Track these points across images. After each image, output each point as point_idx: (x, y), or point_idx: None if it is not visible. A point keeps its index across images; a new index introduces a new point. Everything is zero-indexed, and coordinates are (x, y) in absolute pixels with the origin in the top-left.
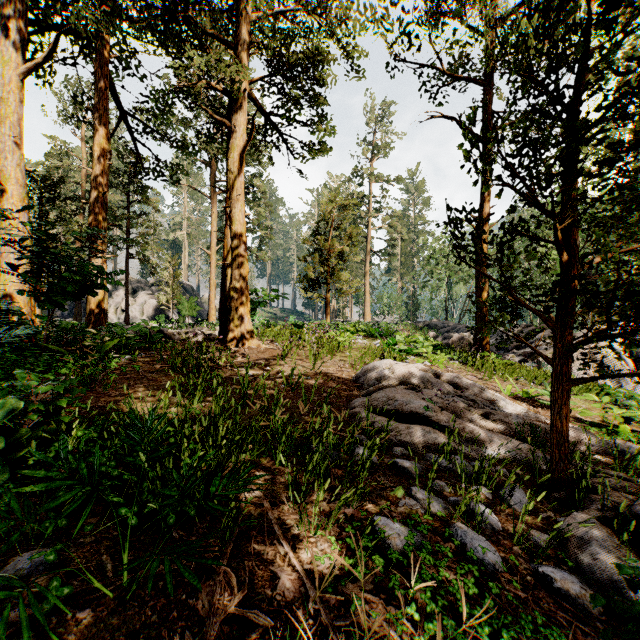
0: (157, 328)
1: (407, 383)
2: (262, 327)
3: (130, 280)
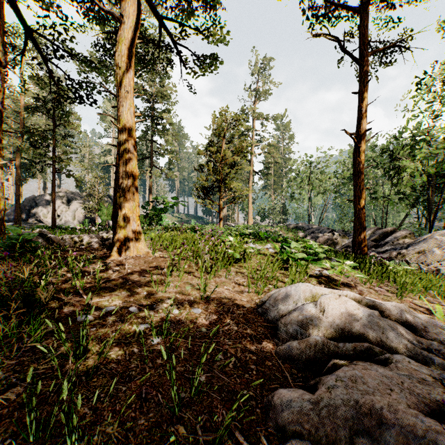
0: (32, 236)
1: (348, 330)
2: (161, 231)
3: (66, 192)
